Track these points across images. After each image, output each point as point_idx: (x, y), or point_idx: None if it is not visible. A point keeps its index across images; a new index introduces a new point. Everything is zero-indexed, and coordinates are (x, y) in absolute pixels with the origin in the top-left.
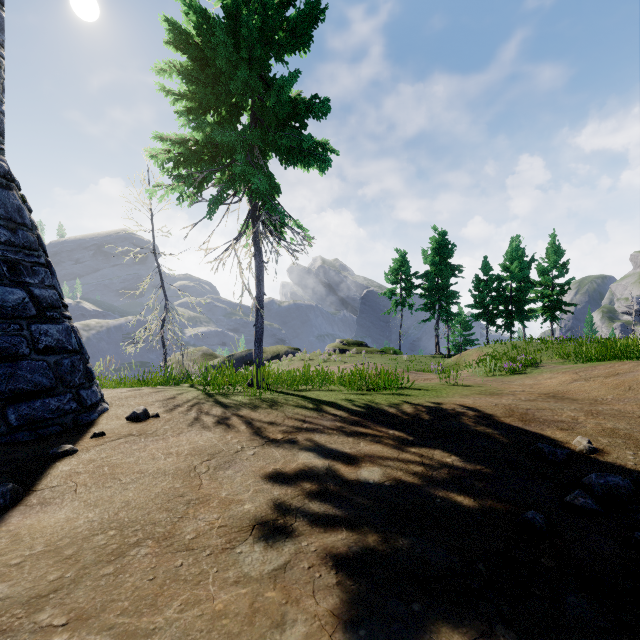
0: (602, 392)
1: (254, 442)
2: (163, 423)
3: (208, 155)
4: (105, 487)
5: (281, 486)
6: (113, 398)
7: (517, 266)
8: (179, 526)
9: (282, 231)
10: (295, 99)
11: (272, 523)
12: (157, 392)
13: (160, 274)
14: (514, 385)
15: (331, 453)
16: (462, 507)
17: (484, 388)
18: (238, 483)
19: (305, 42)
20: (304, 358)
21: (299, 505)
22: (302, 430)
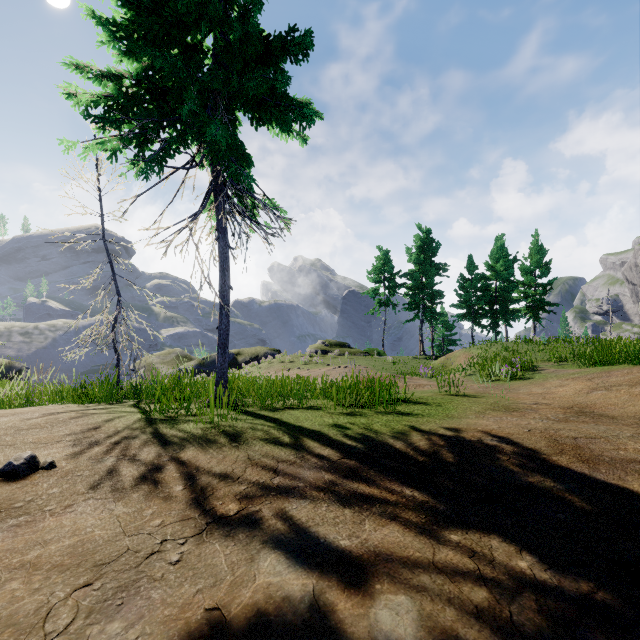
0: (639, 407)
1: (187, 525)
2: (53, 481)
3: (153, 104)
4: None
5: None
6: (8, 430)
7: (502, 265)
8: None
9: (255, 213)
10: (268, 34)
11: None
12: (79, 417)
13: (111, 266)
14: (522, 394)
15: (317, 553)
16: None
17: (492, 399)
18: None
19: None
20: (284, 360)
21: None
22: (271, 492)
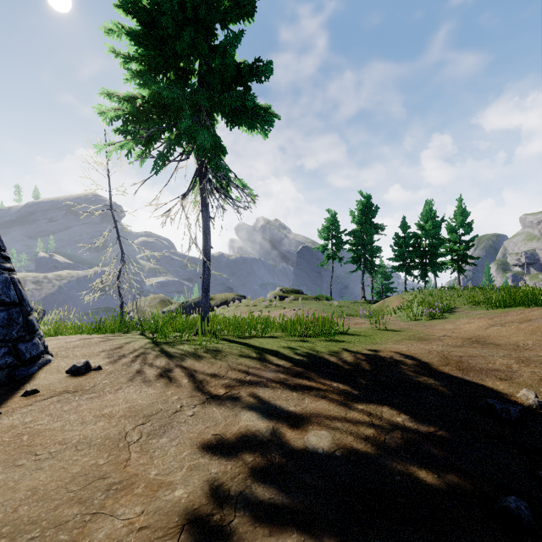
0: (521, 337)
1: (195, 399)
2: (103, 377)
3: (156, 114)
4: (15, 466)
5: (220, 460)
6: (60, 348)
7: (431, 225)
8: (89, 529)
9: (228, 190)
10: (239, 63)
11: (206, 520)
12: (106, 341)
13: (117, 229)
14: (437, 329)
15: (275, 412)
16: (427, 487)
17: (411, 333)
18: (171, 456)
19: (249, 12)
20: (249, 304)
21: (239, 489)
22: (245, 383)
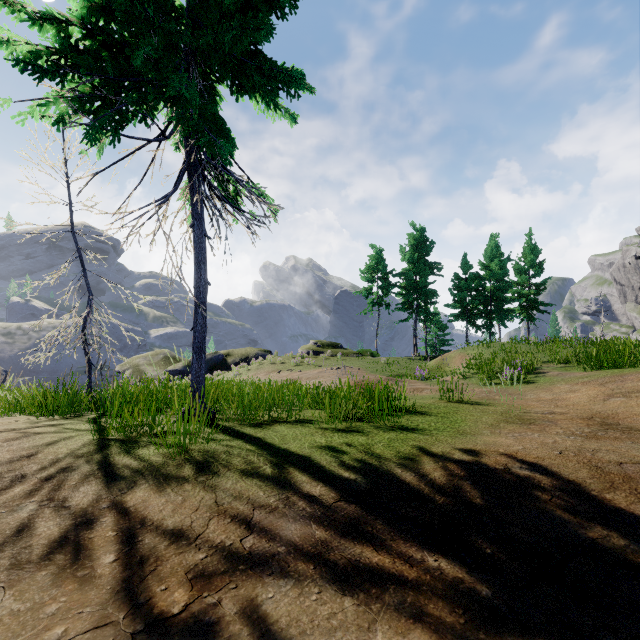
0: None
1: None
2: None
3: (111, 62)
4: None
5: None
6: None
7: (497, 264)
8: None
9: (238, 200)
10: None
11: None
12: (16, 439)
13: (81, 260)
14: (531, 401)
15: None
16: None
17: (500, 407)
18: None
19: None
20: (275, 361)
21: None
22: (239, 564)
